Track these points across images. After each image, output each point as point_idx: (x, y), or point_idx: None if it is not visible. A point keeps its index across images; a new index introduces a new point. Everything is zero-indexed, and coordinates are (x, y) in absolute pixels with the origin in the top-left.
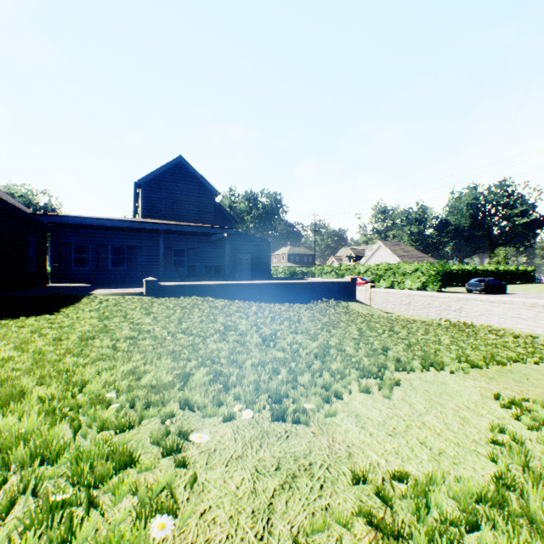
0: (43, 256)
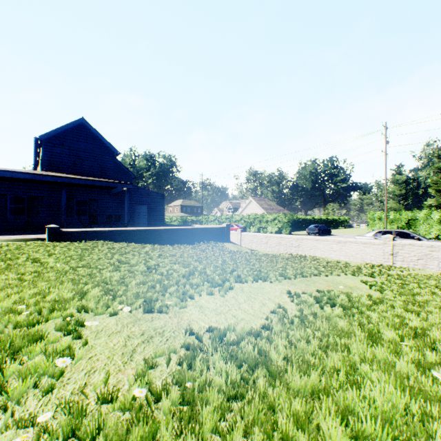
0: None
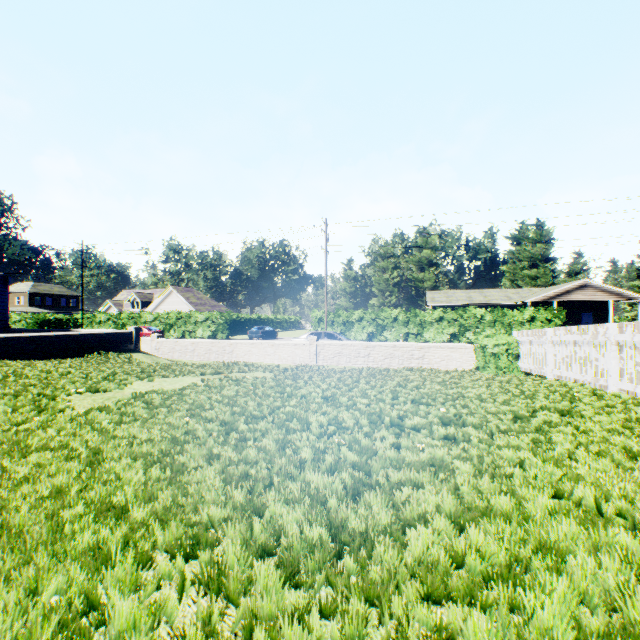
0: None
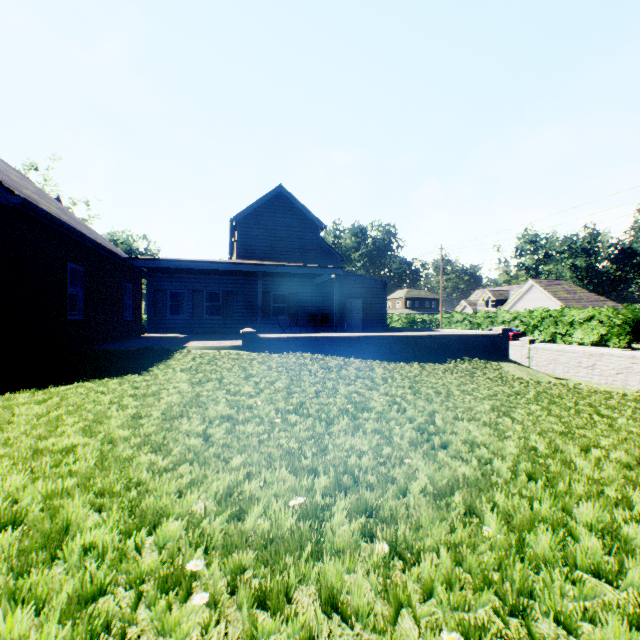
0: (139, 304)
